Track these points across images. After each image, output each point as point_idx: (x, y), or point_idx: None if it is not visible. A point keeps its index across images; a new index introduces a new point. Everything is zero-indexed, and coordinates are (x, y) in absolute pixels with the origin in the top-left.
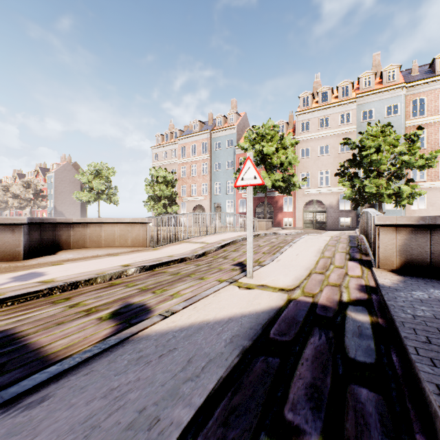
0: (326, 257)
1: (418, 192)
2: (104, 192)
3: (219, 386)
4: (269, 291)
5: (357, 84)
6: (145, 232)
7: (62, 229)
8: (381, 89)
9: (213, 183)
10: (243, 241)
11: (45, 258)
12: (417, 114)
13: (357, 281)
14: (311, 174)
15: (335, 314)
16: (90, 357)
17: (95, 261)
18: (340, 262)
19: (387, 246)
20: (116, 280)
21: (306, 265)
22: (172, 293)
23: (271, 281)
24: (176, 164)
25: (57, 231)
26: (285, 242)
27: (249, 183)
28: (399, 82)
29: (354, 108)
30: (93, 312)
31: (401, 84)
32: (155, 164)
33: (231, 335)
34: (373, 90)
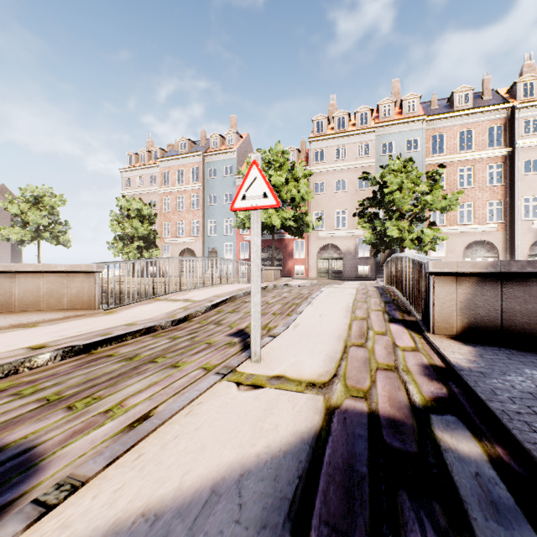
0: (359, 318)
1: (440, 237)
2: (47, 228)
3: None
4: (290, 390)
5: (376, 112)
6: (92, 285)
7: None
8: (401, 119)
9: (207, 221)
10: (245, 297)
11: None
12: (437, 151)
13: (415, 358)
14: (327, 213)
15: (420, 442)
16: None
17: None
18: (380, 325)
19: (445, 303)
20: (4, 380)
21: (337, 332)
22: (108, 405)
23: (292, 366)
24: (156, 194)
25: None
26: (301, 297)
27: (255, 205)
28: (419, 114)
29: (373, 139)
30: None
31: (422, 116)
32: (125, 193)
33: None
34: (393, 120)
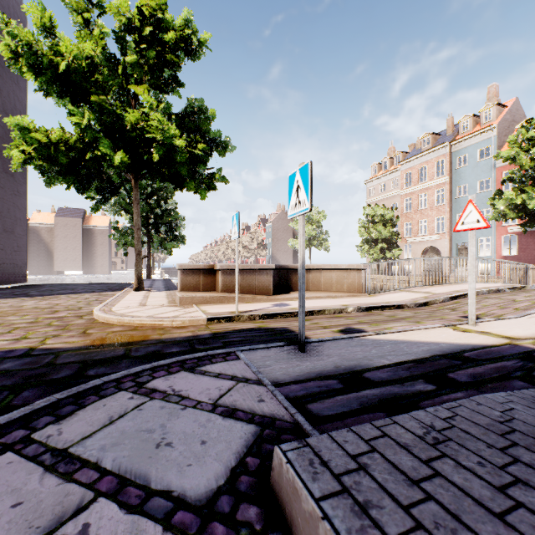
0: None
1: None
2: (315, 238)
3: (410, 360)
4: (488, 336)
5: None
6: (360, 278)
7: (292, 274)
8: None
9: (454, 216)
10: (489, 294)
11: (284, 295)
12: None
13: None
14: None
15: None
16: (335, 339)
17: (319, 300)
18: None
19: None
20: (338, 314)
21: None
22: (385, 327)
23: (499, 331)
24: (397, 197)
25: (289, 275)
26: None
27: (470, 228)
28: None
29: None
30: (328, 328)
31: None
32: (369, 201)
33: (428, 348)
34: None
